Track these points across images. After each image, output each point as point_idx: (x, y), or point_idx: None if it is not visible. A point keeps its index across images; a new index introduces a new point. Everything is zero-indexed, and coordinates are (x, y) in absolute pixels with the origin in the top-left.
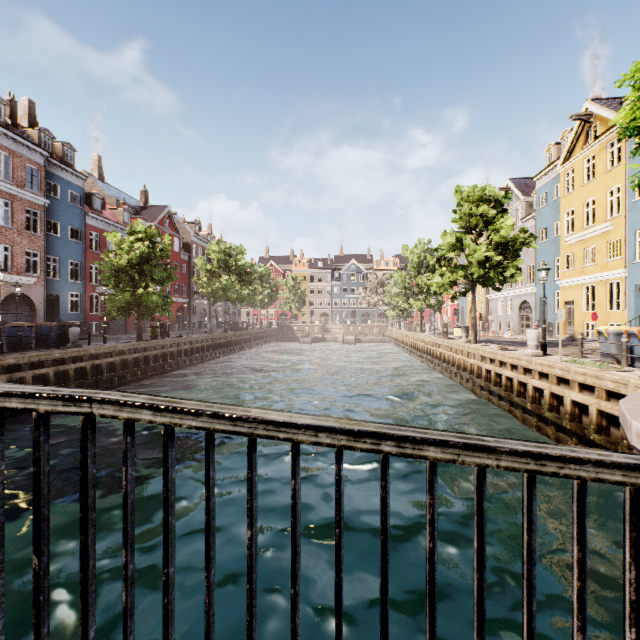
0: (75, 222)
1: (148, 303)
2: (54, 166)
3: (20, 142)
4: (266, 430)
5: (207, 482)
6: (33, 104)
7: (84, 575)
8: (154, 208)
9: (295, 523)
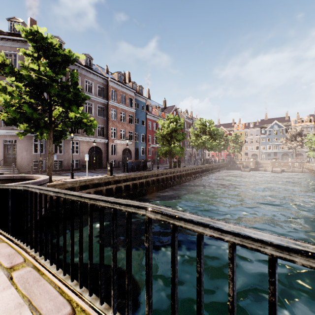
0: (143, 118)
1: (174, 151)
2: (137, 96)
3: (127, 89)
4: None
5: None
6: (129, 73)
7: None
8: (169, 107)
9: None
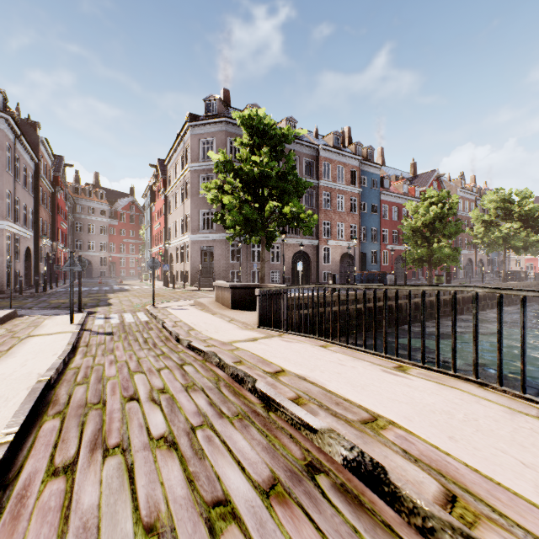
0: (374, 200)
1: (439, 255)
2: (363, 165)
3: (348, 156)
4: None
5: None
6: (349, 129)
7: None
8: (423, 175)
9: None
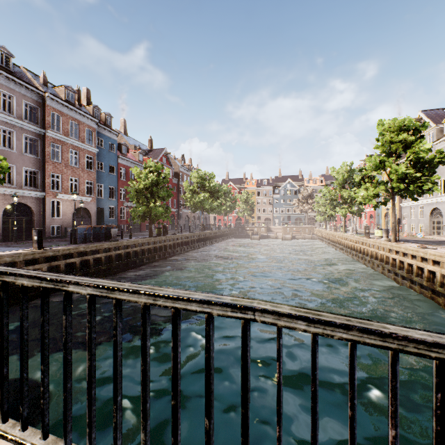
0: (112, 162)
1: (156, 212)
2: (101, 128)
3: (83, 115)
4: (416, 348)
5: (352, 383)
6: (89, 91)
7: (244, 439)
8: (156, 150)
9: (441, 431)
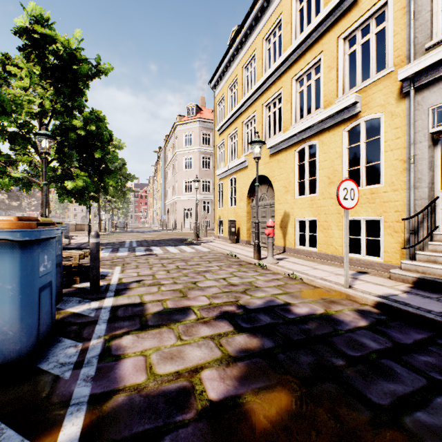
0: None
1: None
2: None
3: None
4: None
5: None
6: None
7: None
8: None
9: None
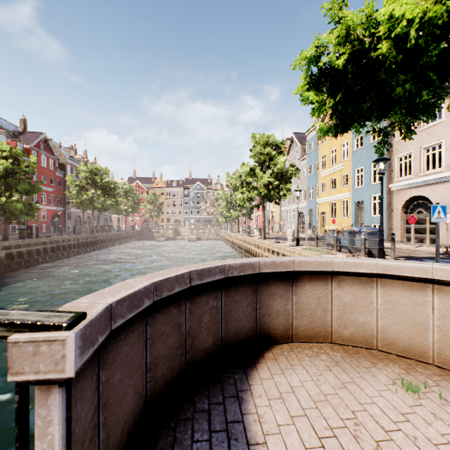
0: None
1: (12, 209)
2: None
3: None
4: None
5: None
6: None
7: None
8: (31, 134)
9: None
